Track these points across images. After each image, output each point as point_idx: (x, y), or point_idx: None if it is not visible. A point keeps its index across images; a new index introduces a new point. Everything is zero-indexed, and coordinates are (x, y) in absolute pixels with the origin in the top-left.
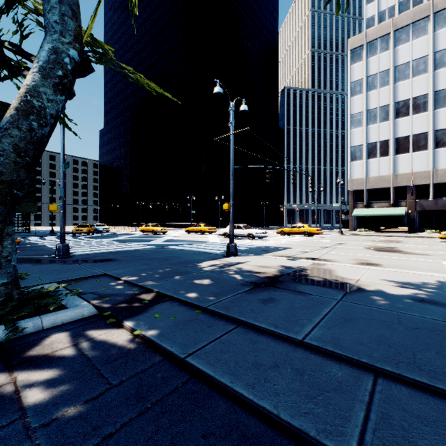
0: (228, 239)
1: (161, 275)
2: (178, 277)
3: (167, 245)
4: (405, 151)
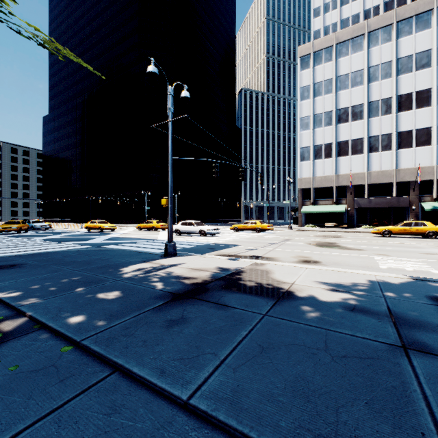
0: (179, 236)
1: (59, 287)
2: (80, 289)
3: (106, 244)
4: (346, 154)
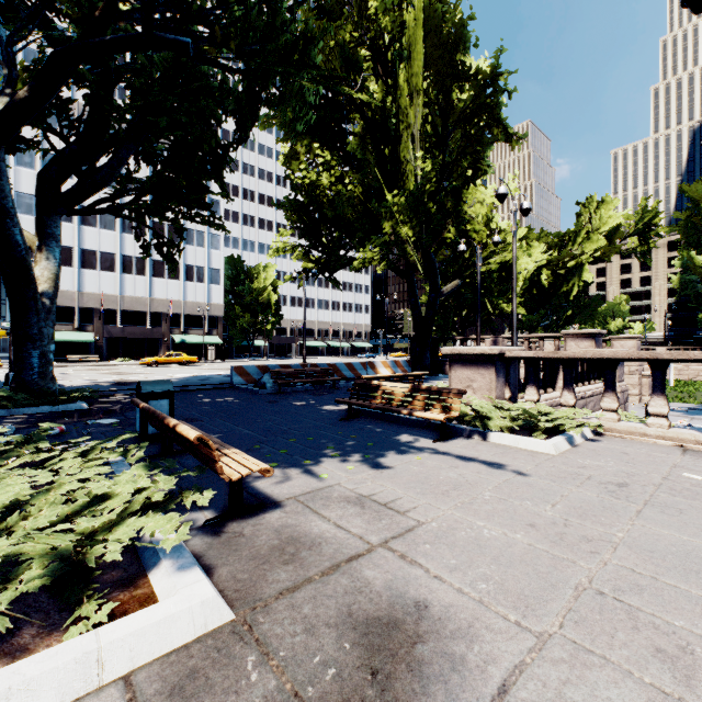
0: None
1: None
2: None
3: None
4: (94, 268)
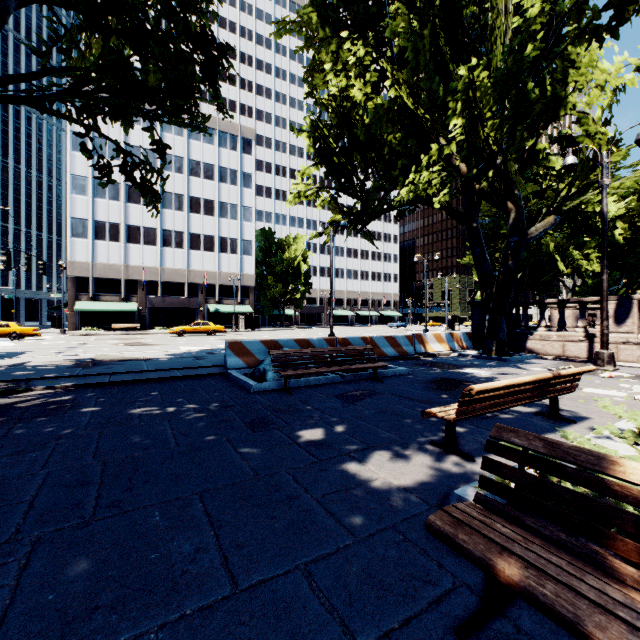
0: None
1: None
2: None
3: None
4: (137, 242)
